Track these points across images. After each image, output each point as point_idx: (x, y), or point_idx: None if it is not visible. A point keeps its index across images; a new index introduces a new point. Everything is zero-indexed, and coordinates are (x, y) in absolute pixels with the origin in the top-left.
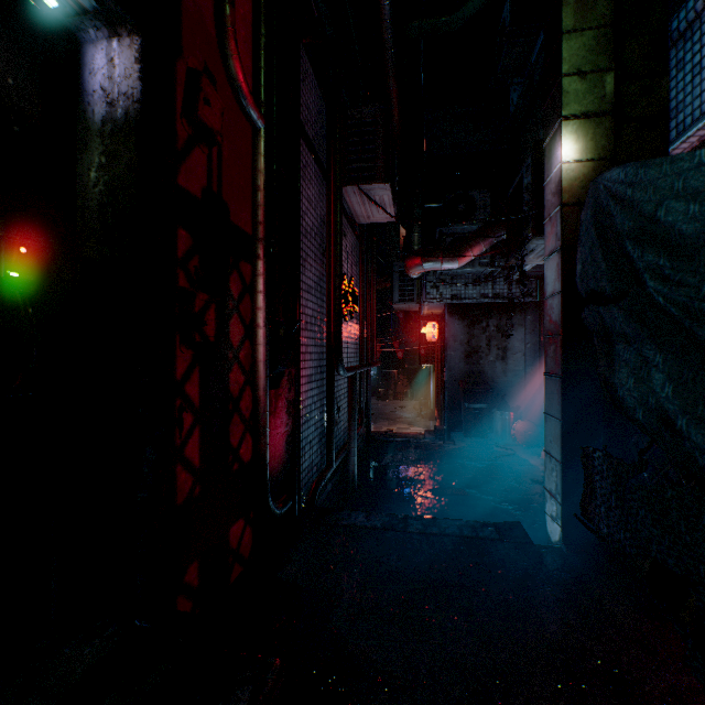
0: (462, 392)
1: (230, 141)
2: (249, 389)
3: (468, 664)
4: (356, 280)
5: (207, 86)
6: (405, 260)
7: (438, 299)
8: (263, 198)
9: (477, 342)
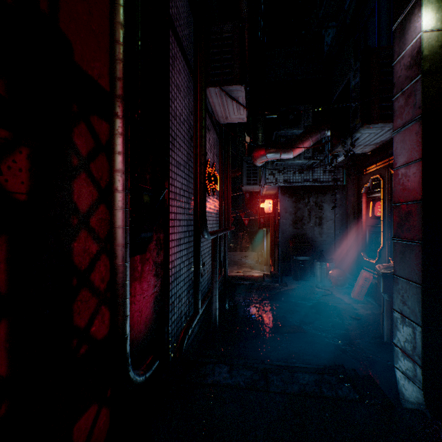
0: (291, 248)
1: None
2: (105, 258)
3: None
4: (217, 166)
5: None
6: (253, 152)
7: (274, 182)
8: (122, 52)
9: (301, 213)
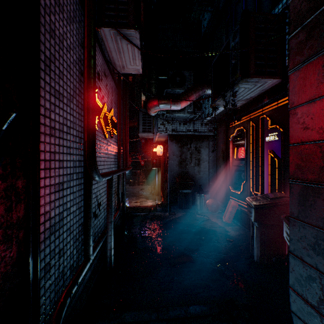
0: (178, 184)
1: None
2: None
3: None
4: (115, 113)
5: None
6: (148, 102)
7: (165, 131)
8: None
9: (185, 155)
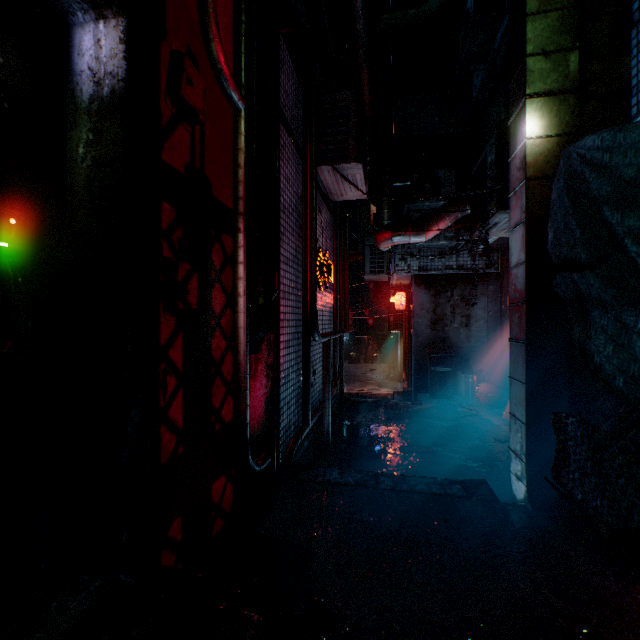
0: (428, 357)
1: (212, 121)
2: (230, 354)
3: (440, 621)
4: (330, 253)
5: (190, 67)
6: (376, 234)
7: (406, 270)
8: (244, 175)
9: (442, 310)
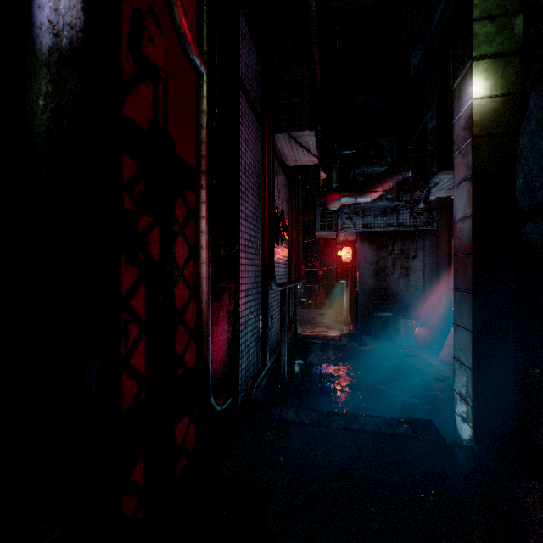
0: (372, 303)
1: (175, 82)
2: (193, 302)
3: None
4: (286, 212)
5: (151, 25)
6: (326, 196)
7: (352, 227)
8: (206, 135)
9: (384, 262)
